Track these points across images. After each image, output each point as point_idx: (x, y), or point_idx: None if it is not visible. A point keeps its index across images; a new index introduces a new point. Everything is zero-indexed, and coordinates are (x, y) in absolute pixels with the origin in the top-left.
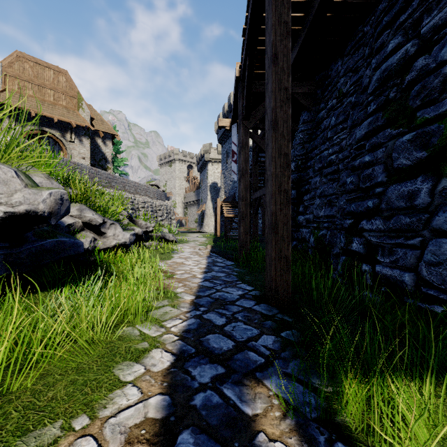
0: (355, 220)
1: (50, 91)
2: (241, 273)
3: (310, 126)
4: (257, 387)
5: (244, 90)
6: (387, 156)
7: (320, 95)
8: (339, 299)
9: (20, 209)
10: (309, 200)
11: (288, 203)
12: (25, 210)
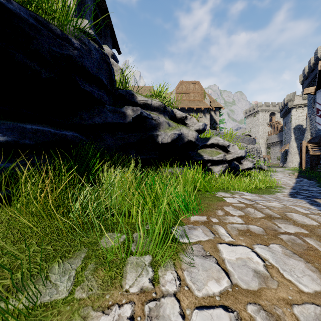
0: None
1: (192, 95)
2: (320, 185)
3: None
4: (318, 199)
5: None
6: None
7: None
8: None
9: (239, 155)
10: None
11: None
12: (240, 155)
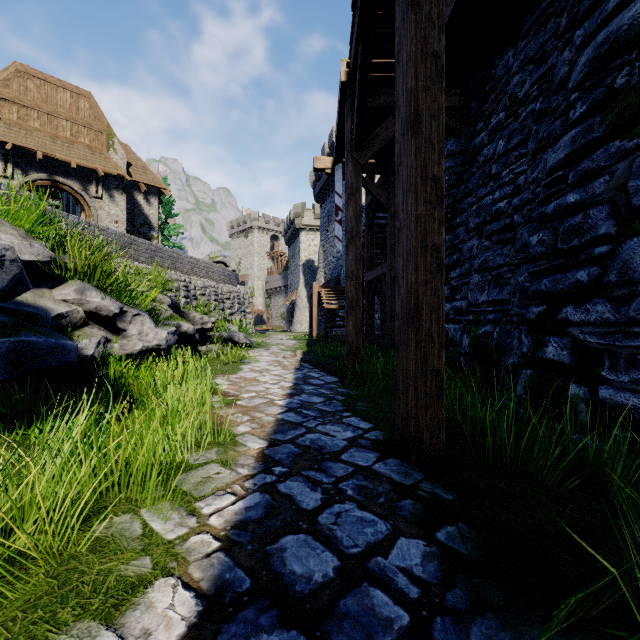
0: (549, 306)
1: (66, 123)
2: (349, 397)
3: (460, 161)
4: None
5: (355, 102)
6: (617, 187)
7: (477, 110)
8: (535, 451)
9: None
10: (460, 278)
11: (439, 270)
12: None
